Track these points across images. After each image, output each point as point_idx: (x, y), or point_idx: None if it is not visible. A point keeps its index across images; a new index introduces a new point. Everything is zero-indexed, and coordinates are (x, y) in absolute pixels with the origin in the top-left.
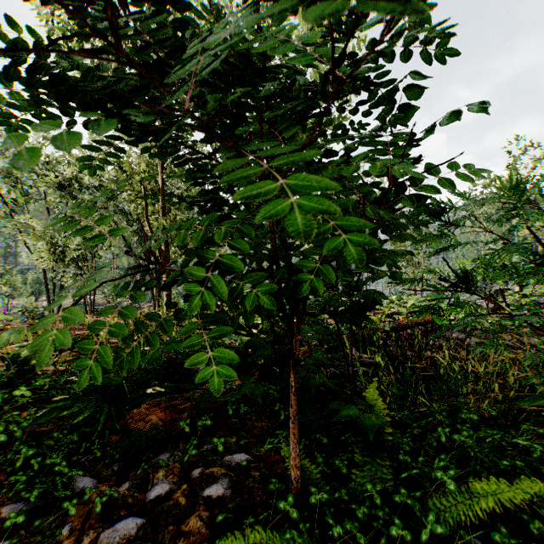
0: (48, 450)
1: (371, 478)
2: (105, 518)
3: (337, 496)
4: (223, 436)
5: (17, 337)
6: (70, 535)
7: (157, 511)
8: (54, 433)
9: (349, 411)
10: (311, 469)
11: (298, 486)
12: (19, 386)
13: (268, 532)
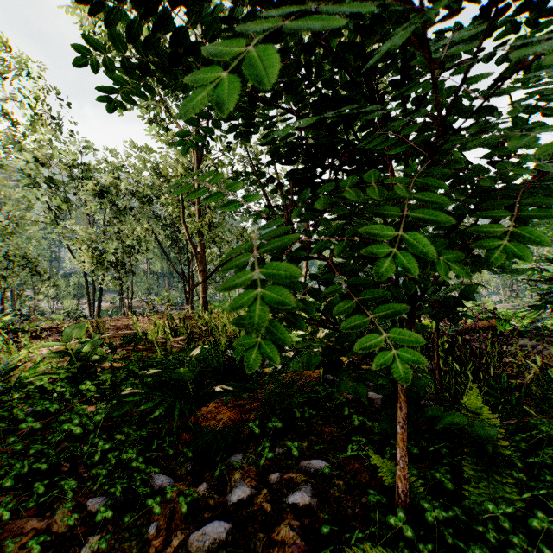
0: (120, 445)
1: (490, 496)
2: (190, 520)
3: (452, 515)
4: (292, 440)
5: (79, 333)
6: (158, 534)
7: (242, 516)
8: (125, 428)
9: (454, 418)
10: (411, 482)
11: (407, 500)
12: (83, 380)
13: (389, 551)
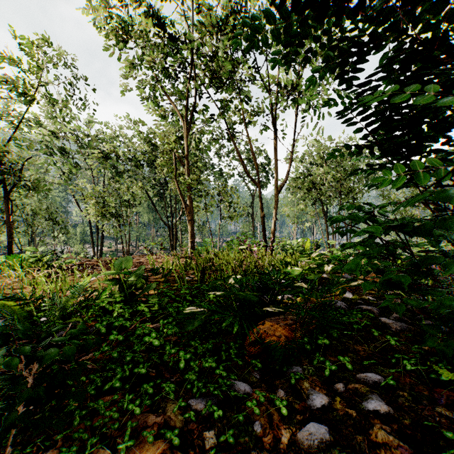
0: (192, 356)
1: None
2: (287, 421)
3: None
4: (334, 356)
5: (127, 265)
6: (265, 432)
7: (331, 419)
8: (191, 342)
9: None
10: None
11: None
12: (134, 303)
13: None
